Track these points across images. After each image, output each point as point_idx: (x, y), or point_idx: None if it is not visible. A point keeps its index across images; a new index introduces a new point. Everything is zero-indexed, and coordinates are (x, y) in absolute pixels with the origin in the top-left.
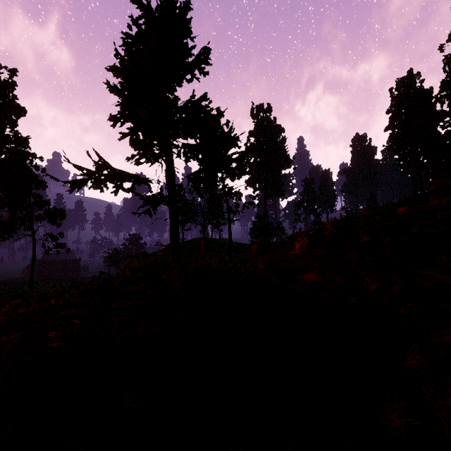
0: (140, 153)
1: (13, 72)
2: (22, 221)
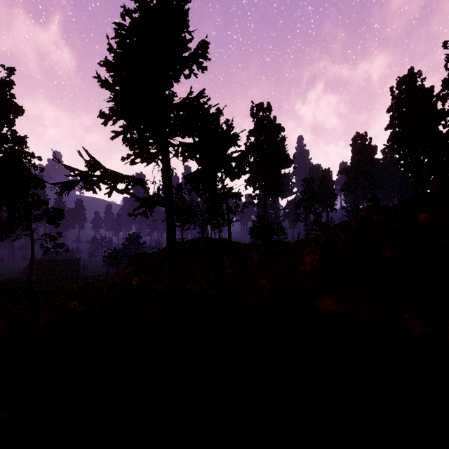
0: (136, 152)
1: (10, 70)
2: (20, 221)
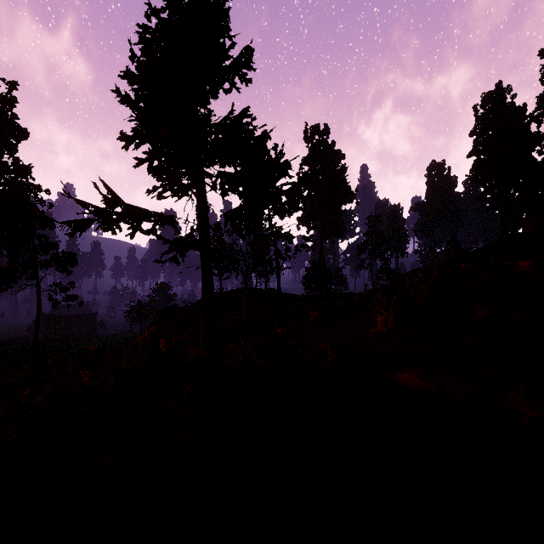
0: (164, 184)
1: (12, 85)
2: (24, 268)
